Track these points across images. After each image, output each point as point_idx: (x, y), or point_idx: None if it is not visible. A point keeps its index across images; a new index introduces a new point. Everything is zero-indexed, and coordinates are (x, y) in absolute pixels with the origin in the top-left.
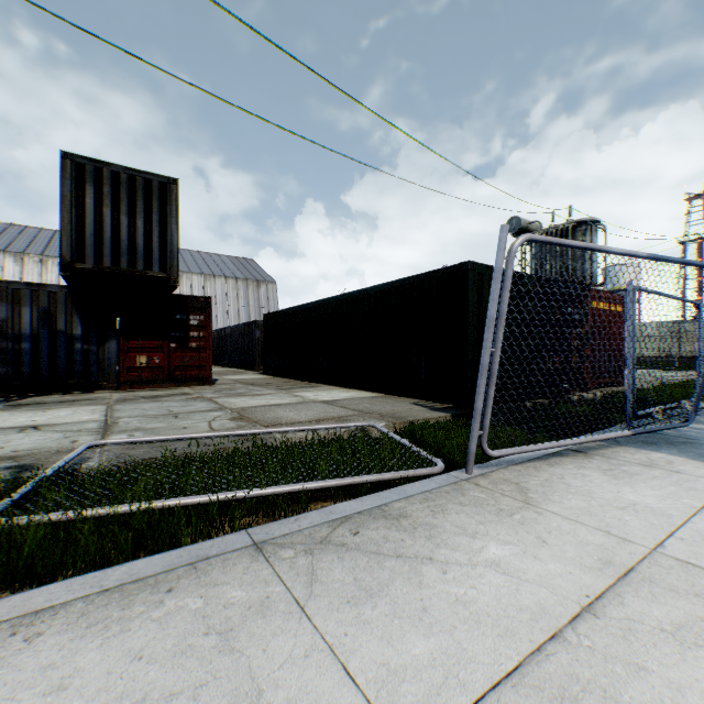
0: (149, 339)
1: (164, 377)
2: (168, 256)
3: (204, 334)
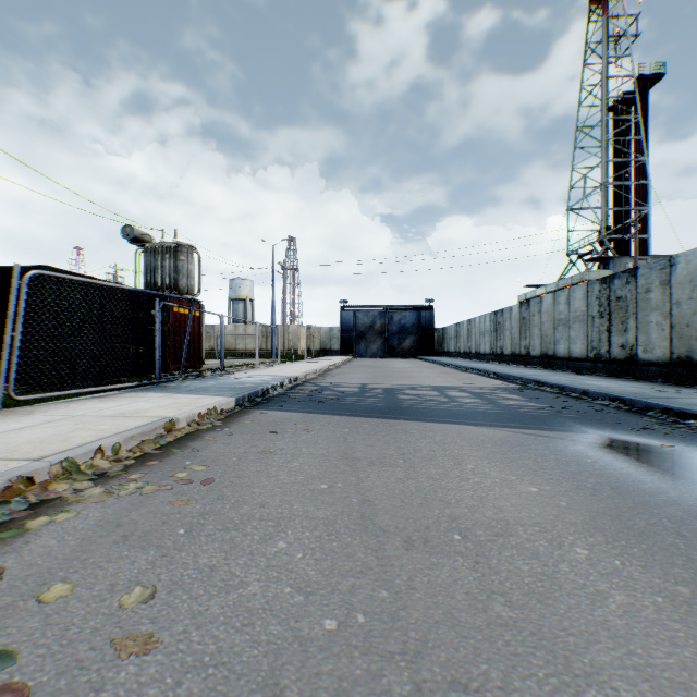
0: None
1: None
2: None
3: None
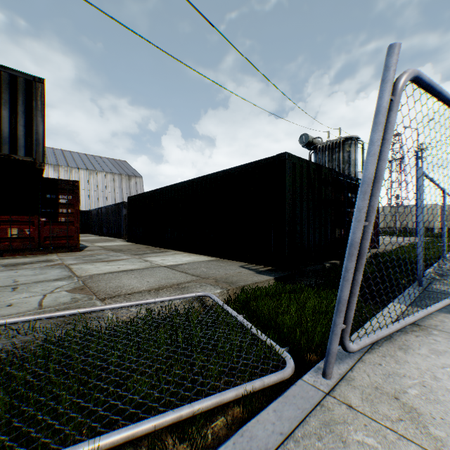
0: (20, 214)
1: (35, 246)
2: (34, 143)
3: (72, 211)
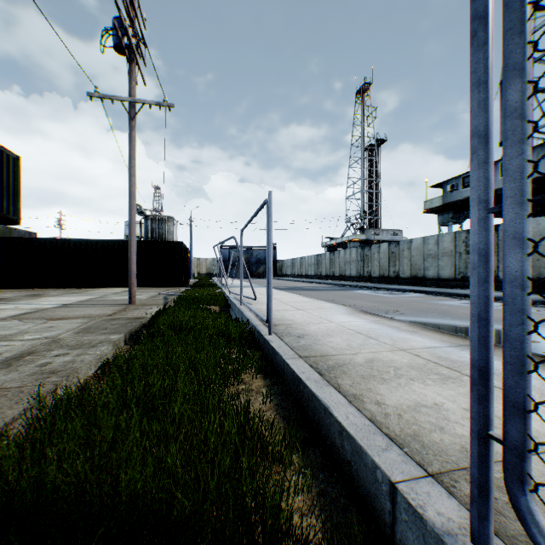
0: None
1: None
2: (17, 206)
3: None
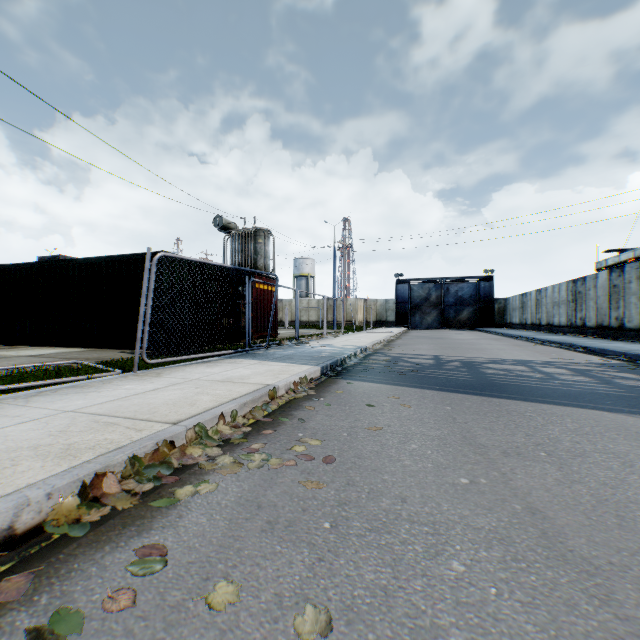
0: None
1: None
2: None
3: None
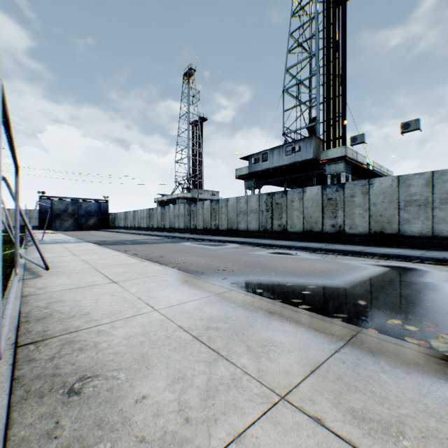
0: None
1: None
2: None
3: None
